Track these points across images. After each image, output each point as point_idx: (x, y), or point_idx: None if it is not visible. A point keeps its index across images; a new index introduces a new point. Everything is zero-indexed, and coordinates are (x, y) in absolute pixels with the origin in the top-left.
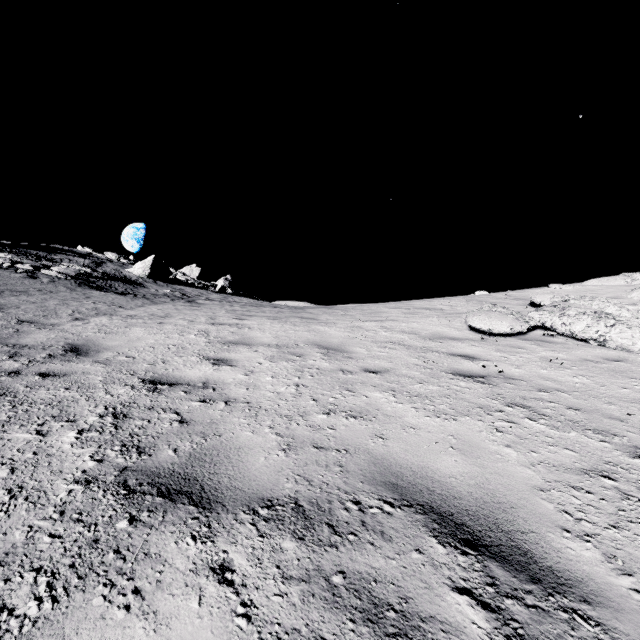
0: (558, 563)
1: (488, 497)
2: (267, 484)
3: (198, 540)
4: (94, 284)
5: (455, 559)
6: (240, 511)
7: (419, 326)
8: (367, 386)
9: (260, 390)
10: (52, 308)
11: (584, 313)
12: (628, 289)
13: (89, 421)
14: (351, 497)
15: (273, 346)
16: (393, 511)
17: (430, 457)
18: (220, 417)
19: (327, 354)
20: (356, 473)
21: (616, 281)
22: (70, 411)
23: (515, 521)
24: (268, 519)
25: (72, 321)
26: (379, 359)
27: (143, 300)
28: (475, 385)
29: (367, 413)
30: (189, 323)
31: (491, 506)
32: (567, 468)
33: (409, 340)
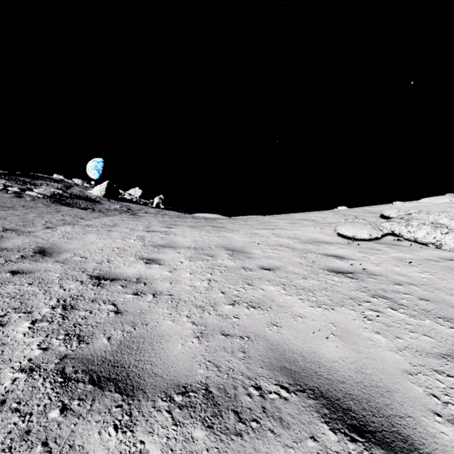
0: (436, 449)
1: (367, 381)
2: (182, 370)
3: (119, 430)
4: (64, 202)
5: (346, 447)
6: (158, 398)
7: (300, 233)
8: (263, 281)
9: (180, 284)
10: (30, 219)
11: (424, 223)
12: (452, 205)
13: (42, 312)
14: (253, 382)
15: (192, 248)
16: (289, 396)
17: (316, 343)
18: (148, 308)
19: (232, 255)
20: (256, 359)
21: (443, 199)
22: (29, 303)
23: (392, 405)
24: (182, 406)
25: (44, 229)
26: (271, 259)
27: (99, 213)
28: (346, 280)
29: (264, 304)
30: (130, 231)
31: (370, 390)
32: (428, 353)
33: (293, 244)
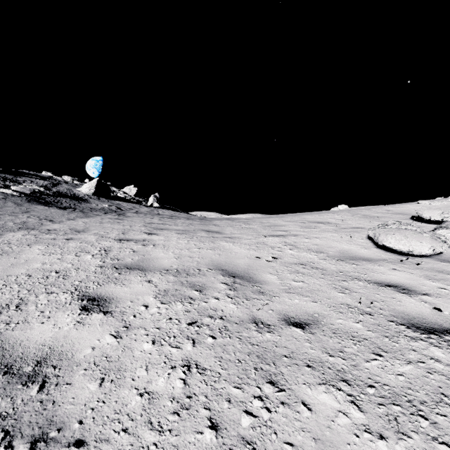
0: None
1: None
2: None
3: None
4: (43, 200)
5: None
6: None
7: (323, 242)
8: (300, 367)
9: (121, 386)
10: None
11: None
12: None
13: None
14: None
15: (171, 272)
16: None
17: None
18: None
19: (233, 286)
20: None
21: None
22: None
23: None
24: None
25: None
26: (298, 295)
27: (78, 213)
28: None
29: None
30: (97, 239)
31: None
32: None
33: (319, 261)
